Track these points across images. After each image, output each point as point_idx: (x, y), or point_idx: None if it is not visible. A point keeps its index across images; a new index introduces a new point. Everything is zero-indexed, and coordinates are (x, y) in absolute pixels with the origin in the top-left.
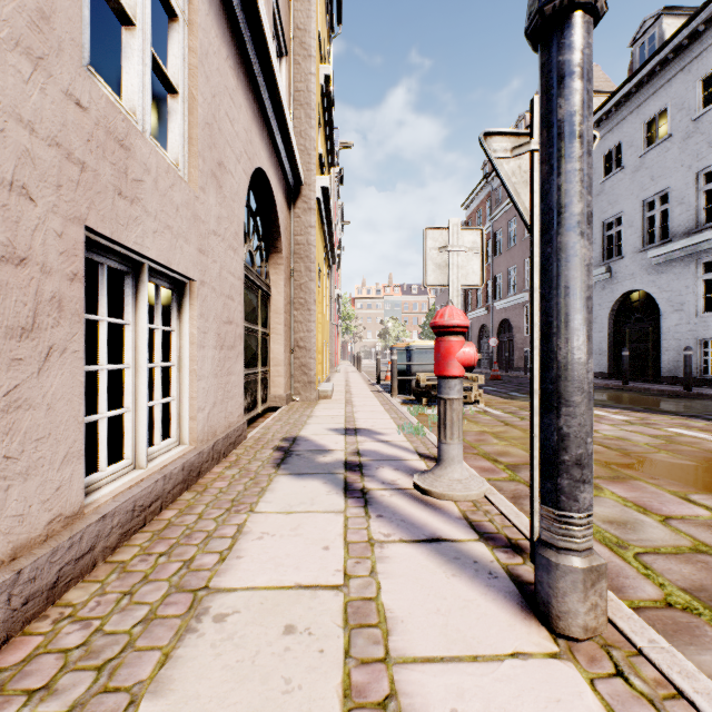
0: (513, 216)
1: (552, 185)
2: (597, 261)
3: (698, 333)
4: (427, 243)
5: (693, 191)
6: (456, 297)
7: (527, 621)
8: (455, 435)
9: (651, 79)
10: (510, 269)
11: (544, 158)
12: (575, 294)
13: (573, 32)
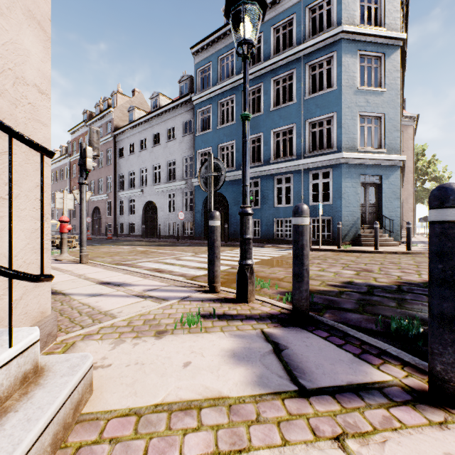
0: (101, 151)
1: (81, 205)
2: (139, 186)
3: (167, 219)
4: (57, 196)
5: (166, 168)
6: (66, 212)
7: (78, 264)
8: (66, 246)
9: (155, 118)
10: (99, 179)
11: (80, 201)
12: (84, 220)
13: (84, 187)
